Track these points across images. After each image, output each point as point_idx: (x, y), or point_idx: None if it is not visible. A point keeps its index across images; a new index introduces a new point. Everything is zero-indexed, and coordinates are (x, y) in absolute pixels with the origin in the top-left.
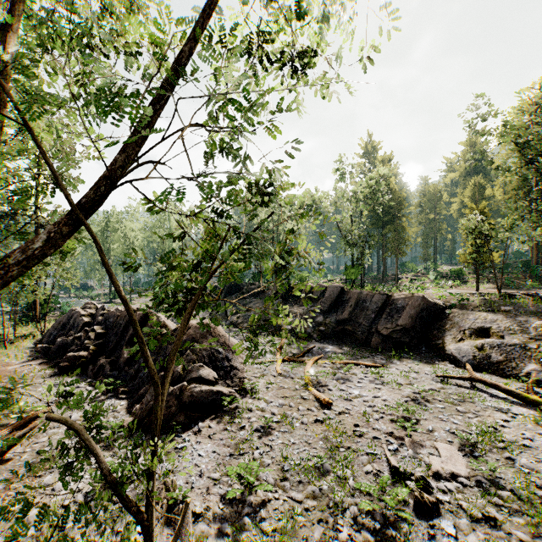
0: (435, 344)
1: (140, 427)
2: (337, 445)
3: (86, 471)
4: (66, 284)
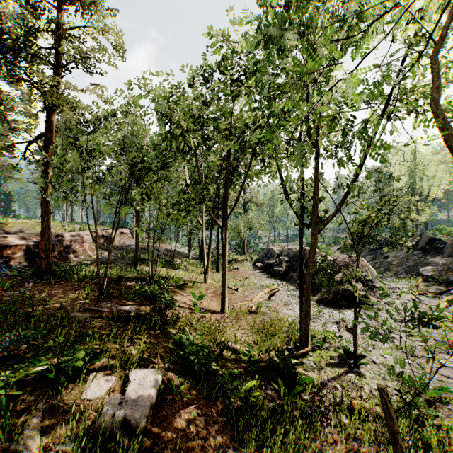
0: None
1: (321, 302)
2: None
3: None
4: (261, 234)
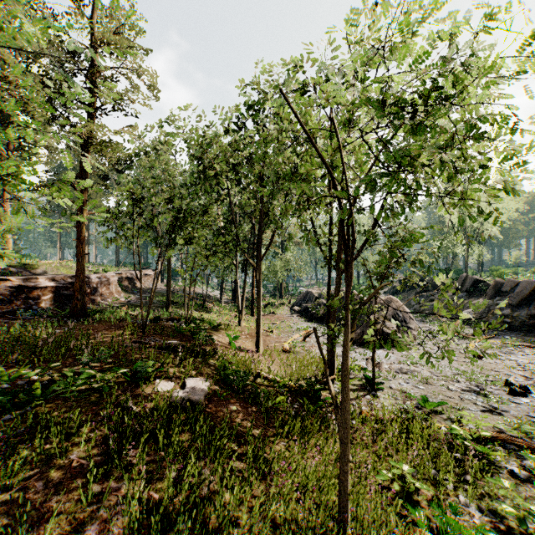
0: None
1: (355, 343)
2: (473, 370)
3: (337, 349)
4: (300, 275)
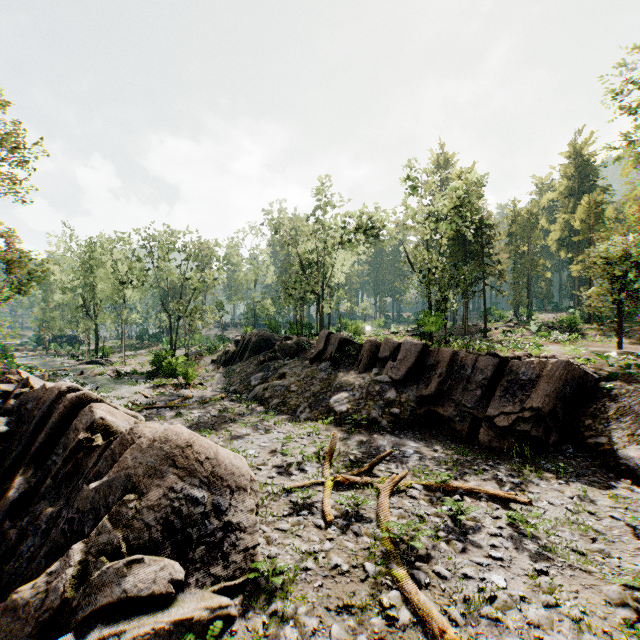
0: (594, 443)
1: None
2: None
3: None
4: None
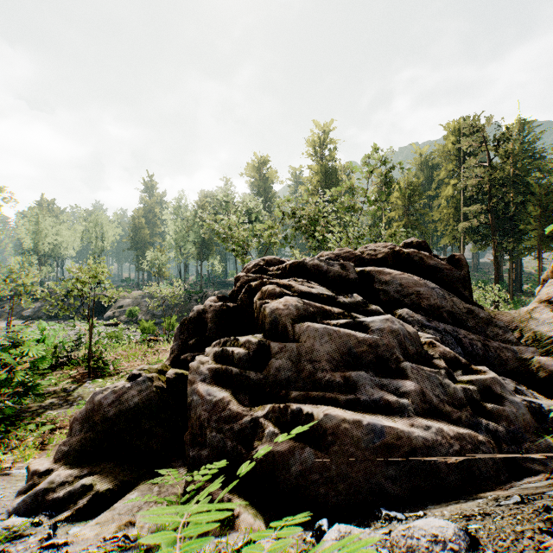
0: (104, 314)
1: None
2: None
3: None
4: None
